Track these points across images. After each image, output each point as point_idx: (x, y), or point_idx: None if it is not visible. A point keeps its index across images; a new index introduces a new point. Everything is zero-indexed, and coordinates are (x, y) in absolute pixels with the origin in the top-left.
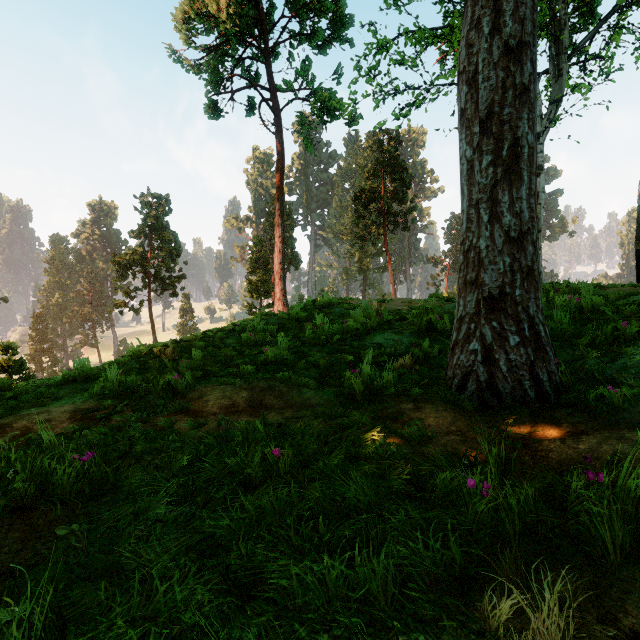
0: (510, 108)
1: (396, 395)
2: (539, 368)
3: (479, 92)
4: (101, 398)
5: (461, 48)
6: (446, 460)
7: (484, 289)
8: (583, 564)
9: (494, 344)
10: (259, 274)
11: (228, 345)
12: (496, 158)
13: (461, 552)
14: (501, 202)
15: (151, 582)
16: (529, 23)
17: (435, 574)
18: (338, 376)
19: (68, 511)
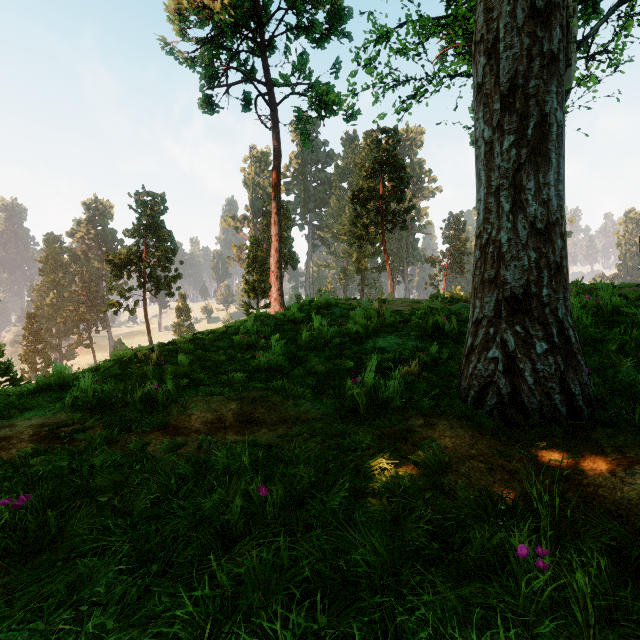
0: (537, 80)
1: (403, 408)
2: (570, 379)
3: (500, 62)
4: (74, 410)
5: (478, 14)
6: (473, 498)
7: (505, 288)
8: None
9: (518, 352)
10: (256, 274)
11: (219, 348)
12: (520, 138)
13: None
14: (525, 188)
15: None
16: None
17: None
18: (338, 385)
19: None
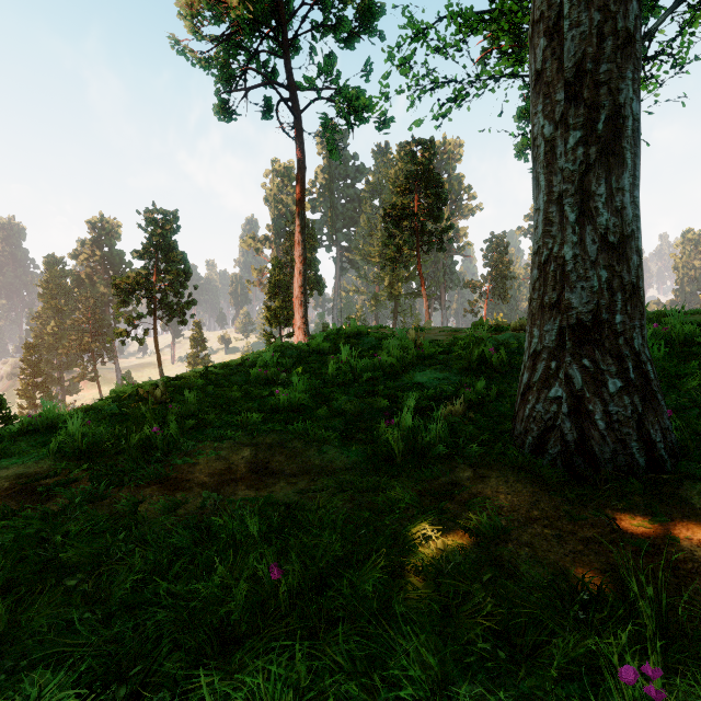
0: (609, 63)
1: (447, 456)
2: (650, 424)
3: (564, 44)
4: (60, 457)
5: None
6: (541, 578)
7: (570, 314)
8: None
9: (586, 390)
10: (278, 300)
11: (234, 384)
12: (588, 134)
13: None
14: (595, 194)
15: None
16: None
17: None
18: (369, 428)
19: None
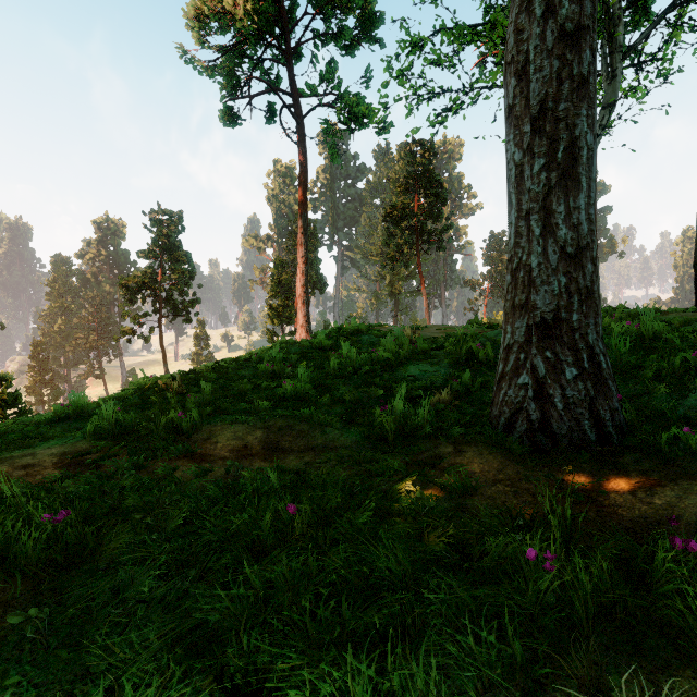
0: (566, 103)
1: (433, 436)
2: (600, 405)
3: (530, 85)
4: (95, 438)
5: (509, 35)
6: (495, 517)
7: (536, 313)
8: (679, 663)
9: (548, 377)
10: (281, 298)
11: (243, 377)
12: (550, 161)
13: (521, 644)
14: (556, 212)
15: (123, 691)
16: (589, 4)
17: (490, 678)
18: (367, 413)
19: (33, 586)
